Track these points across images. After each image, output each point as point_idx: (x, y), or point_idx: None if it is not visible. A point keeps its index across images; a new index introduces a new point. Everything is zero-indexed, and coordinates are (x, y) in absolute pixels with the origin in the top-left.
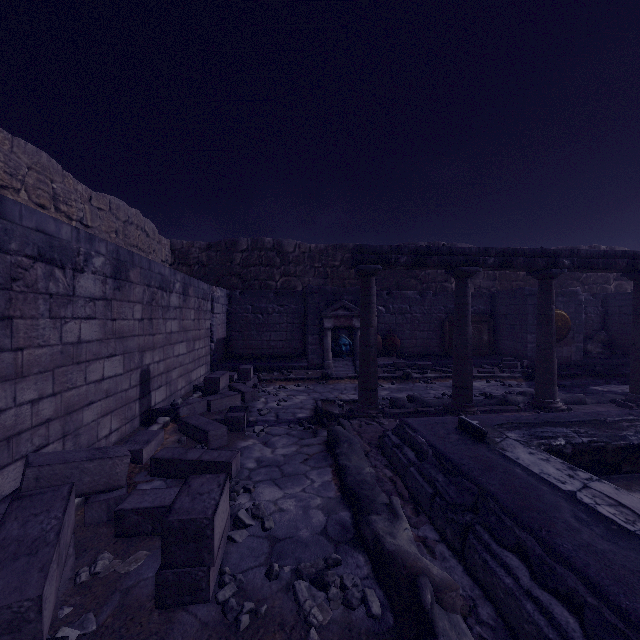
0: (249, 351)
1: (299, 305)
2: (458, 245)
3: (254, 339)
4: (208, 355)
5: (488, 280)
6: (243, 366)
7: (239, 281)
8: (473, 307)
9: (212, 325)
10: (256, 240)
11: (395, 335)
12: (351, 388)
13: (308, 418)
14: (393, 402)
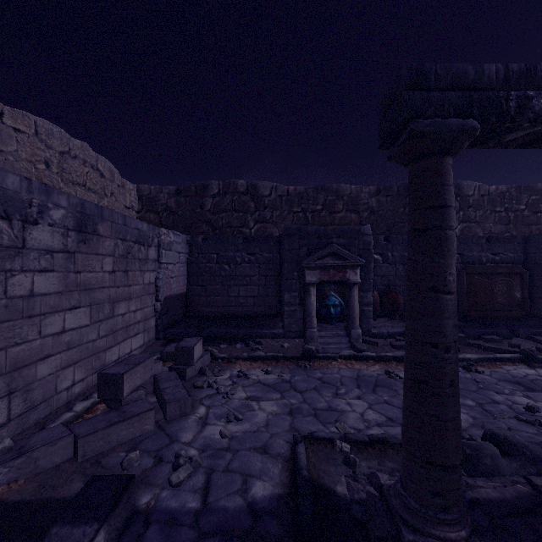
0: (213, 309)
1: (274, 253)
2: (463, 183)
3: (219, 295)
4: (150, 318)
5: (500, 224)
6: (186, 340)
7: (210, 228)
8: (499, 255)
9: (157, 278)
10: (228, 183)
11: (396, 291)
12: (350, 380)
13: (275, 510)
14: (469, 458)
